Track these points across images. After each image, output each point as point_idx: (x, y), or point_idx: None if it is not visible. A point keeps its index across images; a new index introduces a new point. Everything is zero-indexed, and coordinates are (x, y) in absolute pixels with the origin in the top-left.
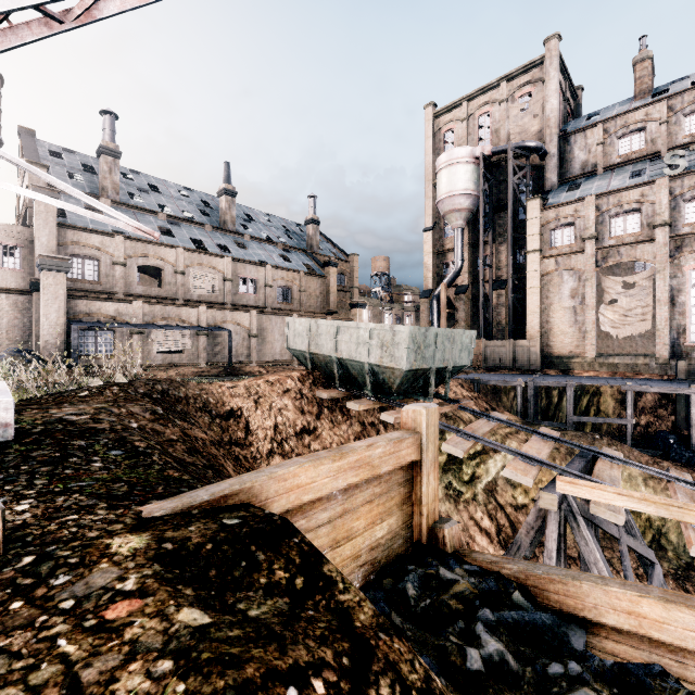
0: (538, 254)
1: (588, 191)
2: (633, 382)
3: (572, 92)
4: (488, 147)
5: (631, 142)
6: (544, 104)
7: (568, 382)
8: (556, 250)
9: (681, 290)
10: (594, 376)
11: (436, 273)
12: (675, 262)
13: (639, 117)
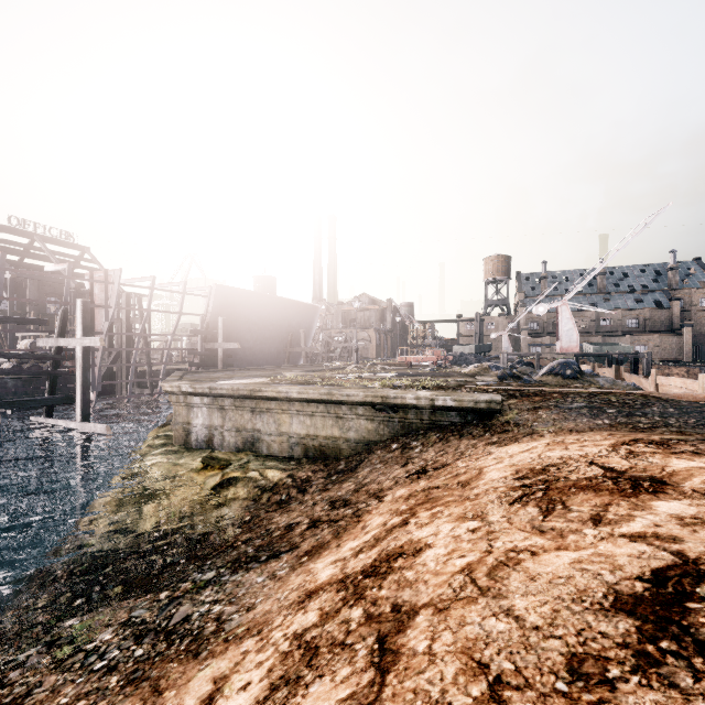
0: None
1: None
2: None
3: None
4: None
5: None
6: None
7: None
8: None
9: None
10: None
11: None
12: None
13: None
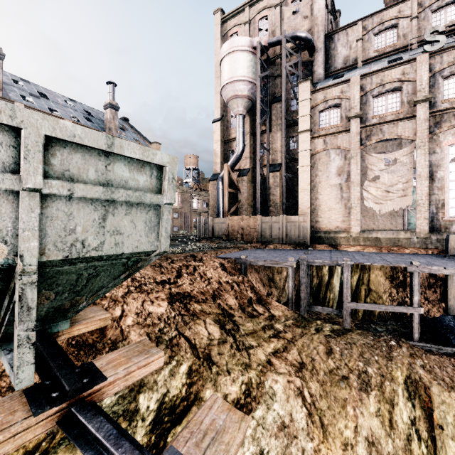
0: (308, 134)
1: (351, 76)
2: (413, 260)
3: (333, 12)
4: (264, 37)
5: (386, 38)
6: (312, 6)
7: (345, 262)
8: (324, 130)
9: (440, 165)
10: (361, 251)
11: (223, 159)
12: (435, 138)
13: (393, 14)
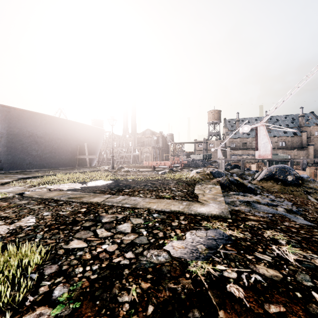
0: None
1: None
2: None
3: None
4: None
5: None
6: None
7: None
8: None
9: None
10: None
11: None
12: None
13: None
